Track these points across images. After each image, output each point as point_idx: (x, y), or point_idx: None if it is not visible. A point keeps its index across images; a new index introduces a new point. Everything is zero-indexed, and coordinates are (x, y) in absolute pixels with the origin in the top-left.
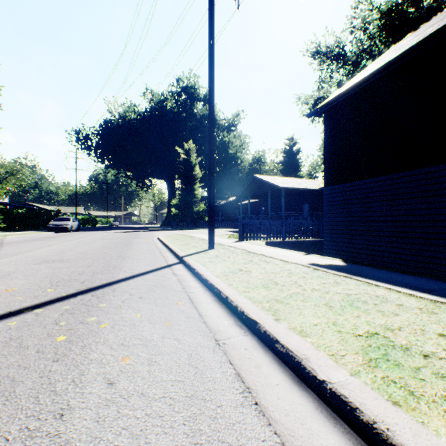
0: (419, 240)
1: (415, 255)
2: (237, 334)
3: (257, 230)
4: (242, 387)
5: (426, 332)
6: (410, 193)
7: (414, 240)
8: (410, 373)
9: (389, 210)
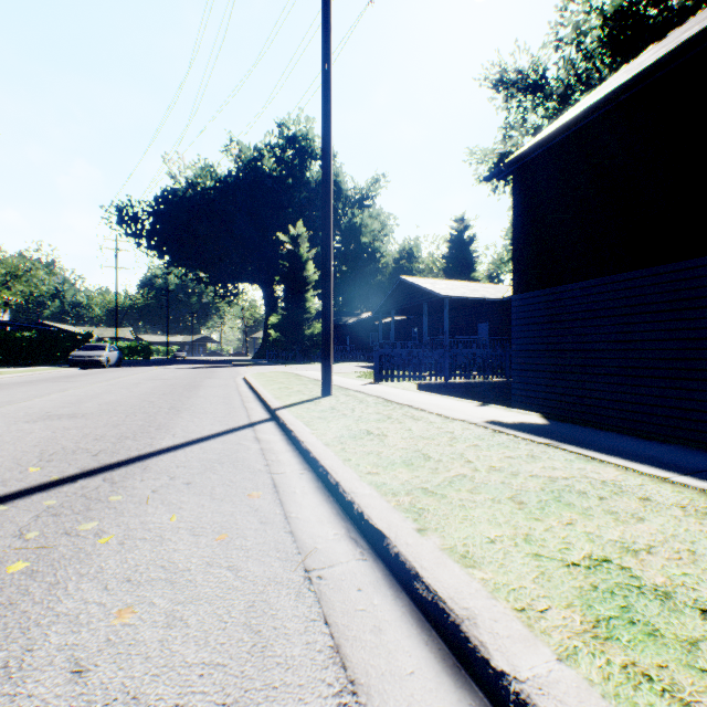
0: (669, 381)
1: (663, 406)
2: (347, 558)
3: (404, 365)
4: (340, 679)
5: (700, 556)
6: (653, 303)
7: (660, 381)
8: (680, 656)
9: (620, 331)
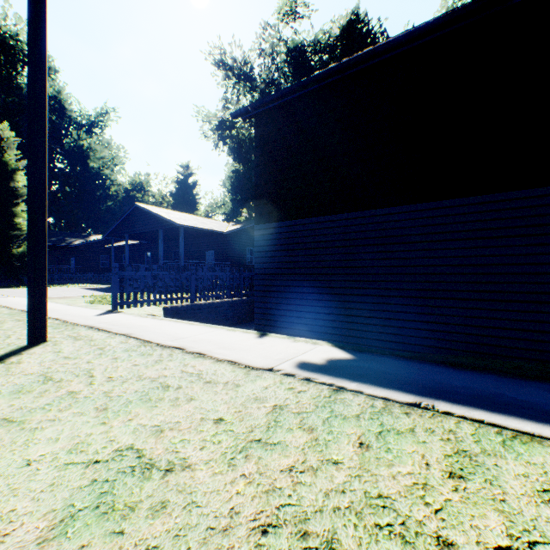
0: (378, 298)
1: (374, 317)
2: None
3: (149, 288)
4: None
5: None
6: (368, 238)
7: (372, 298)
8: None
9: (344, 259)
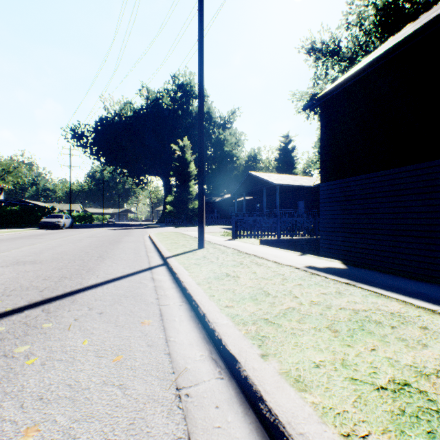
0: (423, 239)
1: (419, 255)
2: (209, 377)
3: (251, 227)
4: None
5: None
6: (413, 188)
7: (418, 239)
8: None
9: (391, 206)
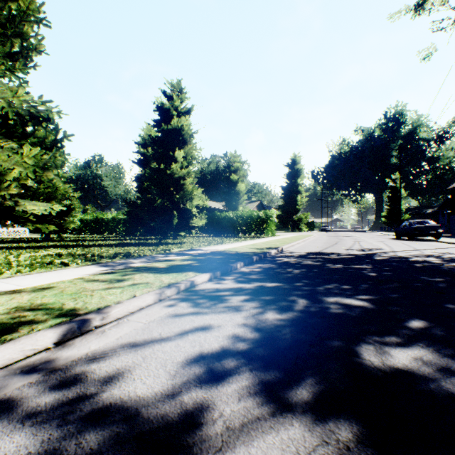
0: None
1: None
2: None
3: None
4: None
5: None
6: None
7: None
8: None
9: None
